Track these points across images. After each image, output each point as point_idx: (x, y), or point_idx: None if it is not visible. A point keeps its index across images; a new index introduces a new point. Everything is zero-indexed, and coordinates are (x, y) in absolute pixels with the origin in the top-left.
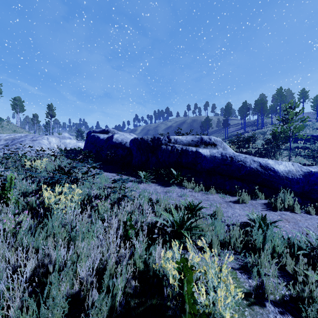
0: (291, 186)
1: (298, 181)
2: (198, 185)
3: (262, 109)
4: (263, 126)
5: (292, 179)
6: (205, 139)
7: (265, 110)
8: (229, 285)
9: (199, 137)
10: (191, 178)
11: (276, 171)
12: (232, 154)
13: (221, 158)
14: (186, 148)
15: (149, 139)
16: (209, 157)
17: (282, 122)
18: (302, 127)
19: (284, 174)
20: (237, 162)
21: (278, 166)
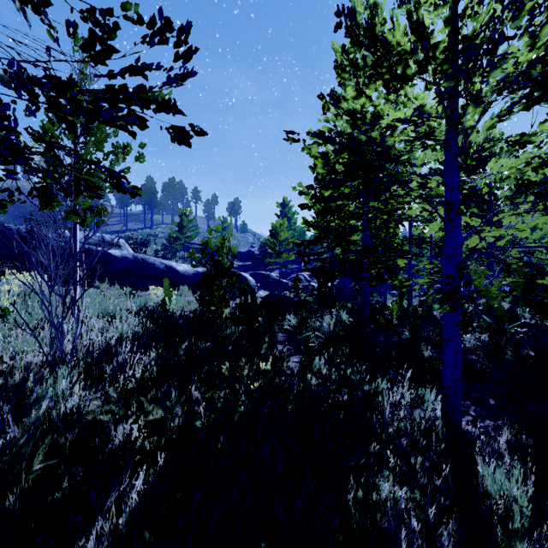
0: (187, 281)
1: (191, 277)
2: (110, 286)
3: (152, 201)
4: (152, 225)
5: (188, 276)
6: (108, 239)
7: (156, 203)
8: (173, 294)
9: (101, 236)
10: (99, 280)
11: (178, 270)
12: (144, 256)
13: (134, 259)
14: (89, 247)
15: (24, 230)
16: (121, 258)
17: (179, 228)
18: (195, 236)
19: (183, 273)
20: (148, 263)
21: (179, 267)
